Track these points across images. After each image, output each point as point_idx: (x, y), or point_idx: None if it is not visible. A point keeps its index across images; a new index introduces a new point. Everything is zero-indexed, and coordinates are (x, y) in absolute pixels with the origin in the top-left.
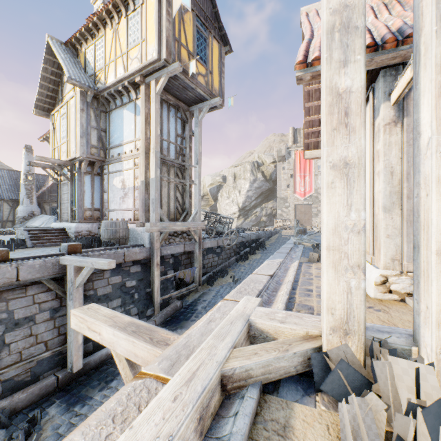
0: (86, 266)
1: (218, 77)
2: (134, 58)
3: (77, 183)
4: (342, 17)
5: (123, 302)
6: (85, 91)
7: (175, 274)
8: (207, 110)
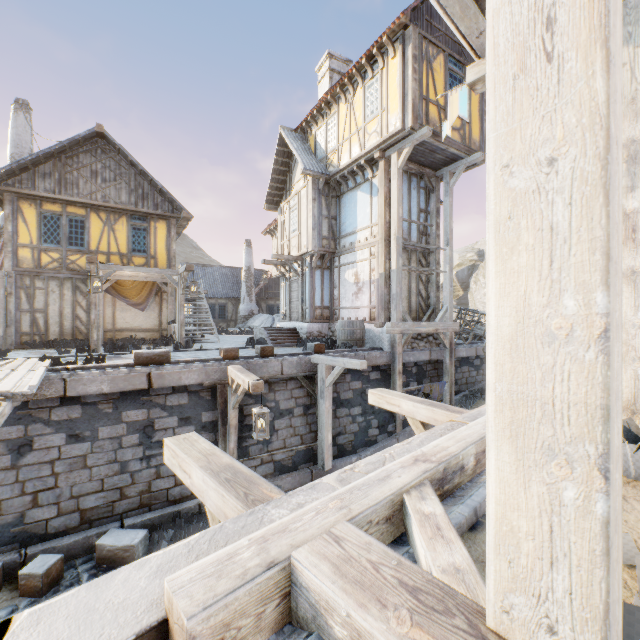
0: (337, 365)
1: (478, 123)
2: (371, 133)
3: (308, 279)
4: (629, 150)
5: (363, 411)
6: (316, 179)
7: (419, 387)
8: (461, 172)
